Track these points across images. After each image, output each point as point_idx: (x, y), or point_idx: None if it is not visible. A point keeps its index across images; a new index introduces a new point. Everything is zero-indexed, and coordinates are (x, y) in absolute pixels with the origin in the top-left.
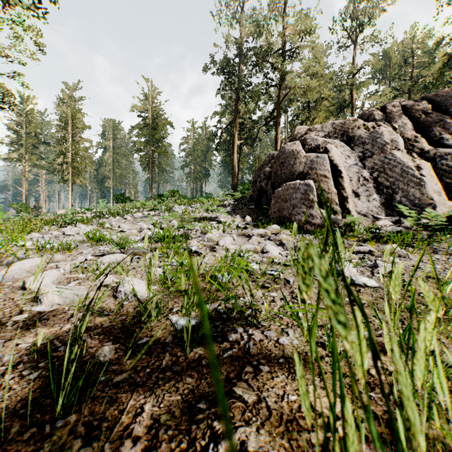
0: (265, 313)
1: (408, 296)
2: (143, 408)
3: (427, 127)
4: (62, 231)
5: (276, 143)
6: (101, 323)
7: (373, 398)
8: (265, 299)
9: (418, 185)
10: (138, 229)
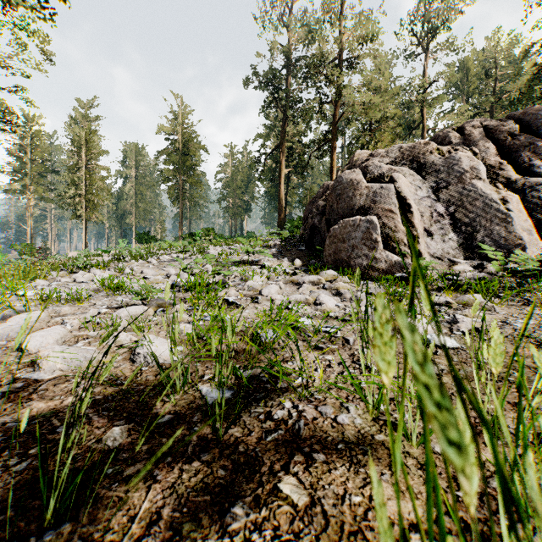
0: (319, 382)
1: None
2: (160, 513)
3: (514, 152)
4: (73, 277)
5: (331, 171)
6: (112, 395)
7: (462, 500)
8: (319, 364)
9: (504, 222)
10: (164, 275)
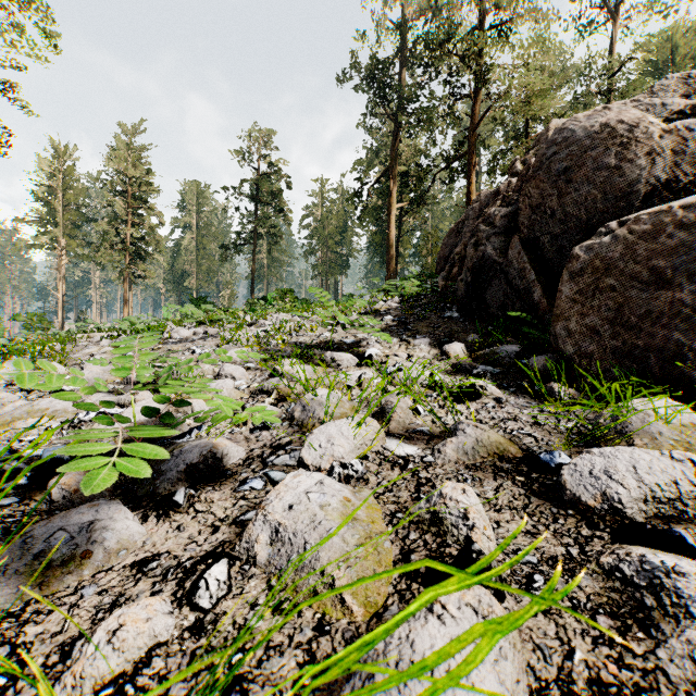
0: None
1: None
2: None
3: None
4: None
5: (469, 200)
6: None
7: None
8: None
9: None
10: (118, 381)
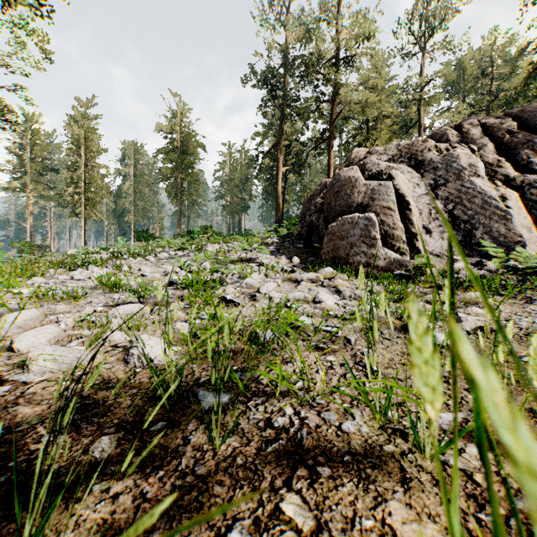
0: (321, 385)
1: (506, 361)
2: None
3: (512, 149)
4: (70, 275)
5: (329, 169)
6: (103, 400)
7: (486, 523)
8: (321, 366)
9: (503, 219)
10: (162, 272)
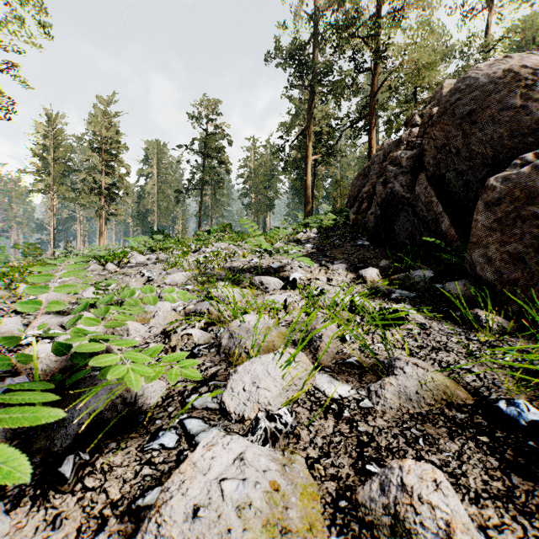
0: None
1: None
2: None
3: None
4: None
5: (370, 152)
6: None
7: None
8: None
9: None
10: (74, 301)
